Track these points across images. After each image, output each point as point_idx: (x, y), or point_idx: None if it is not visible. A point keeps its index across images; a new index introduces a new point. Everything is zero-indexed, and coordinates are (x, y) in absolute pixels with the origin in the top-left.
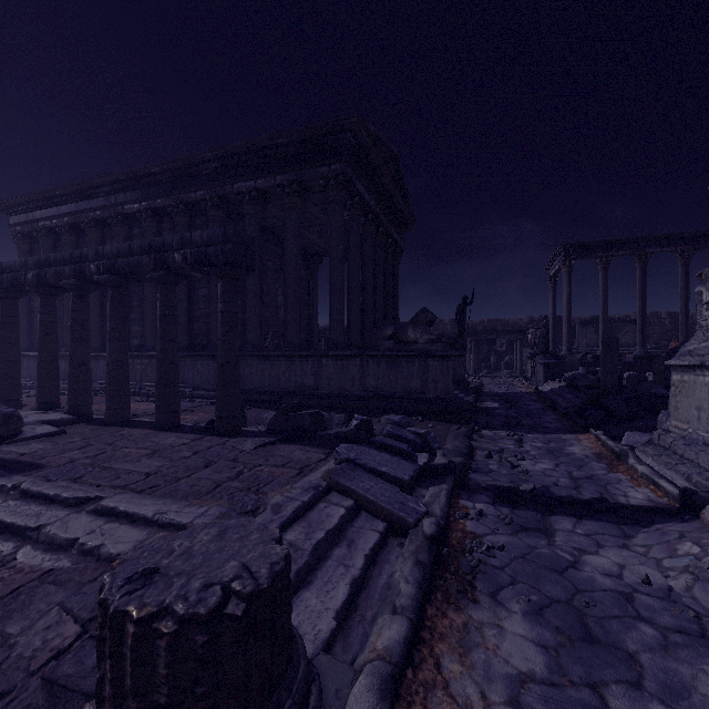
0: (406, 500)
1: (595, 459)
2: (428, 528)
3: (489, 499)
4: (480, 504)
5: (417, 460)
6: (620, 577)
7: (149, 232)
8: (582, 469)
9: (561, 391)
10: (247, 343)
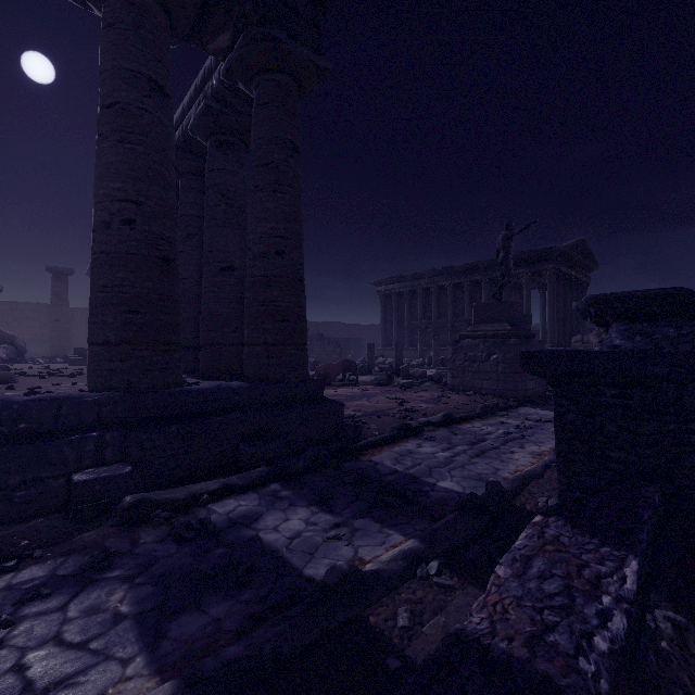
0: None
1: None
2: None
3: None
4: None
5: None
6: None
7: (450, 294)
8: None
9: None
10: None
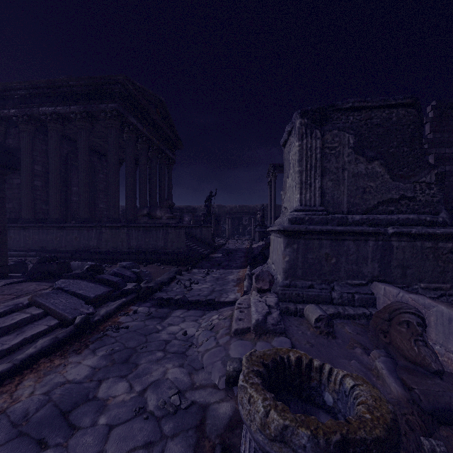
0: (81, 307)
1: (235, 281)
2: (77, 320)
3: (151, 304)
4: (142, 307)
5: (124, 287)
6: (176, 334)
7: None
8: (223, 286)
9: (260, 246)
10: (50, 218)
